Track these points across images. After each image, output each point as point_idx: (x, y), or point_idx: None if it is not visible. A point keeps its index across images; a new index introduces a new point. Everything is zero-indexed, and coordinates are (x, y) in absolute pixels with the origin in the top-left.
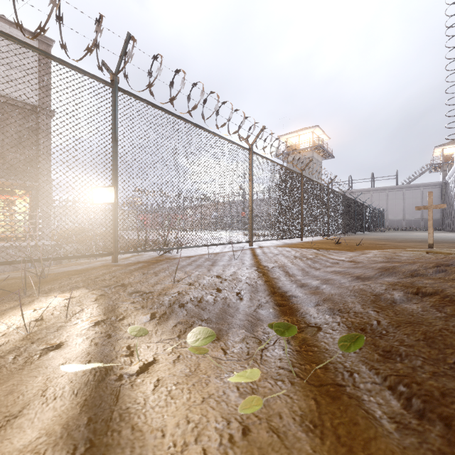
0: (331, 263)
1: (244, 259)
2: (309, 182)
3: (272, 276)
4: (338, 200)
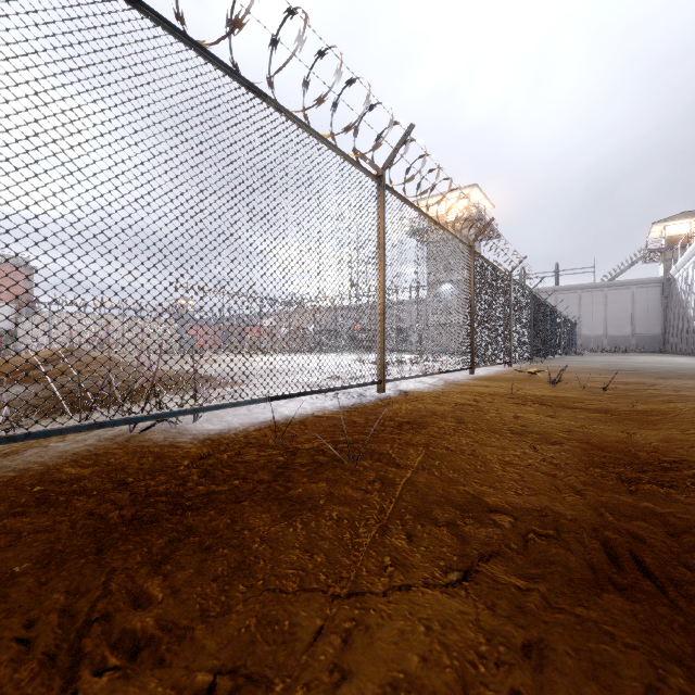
0: (690, 481)
1: (381, 451)
2: (483, 264)
3: (606, 681)
4: (524, 302)
